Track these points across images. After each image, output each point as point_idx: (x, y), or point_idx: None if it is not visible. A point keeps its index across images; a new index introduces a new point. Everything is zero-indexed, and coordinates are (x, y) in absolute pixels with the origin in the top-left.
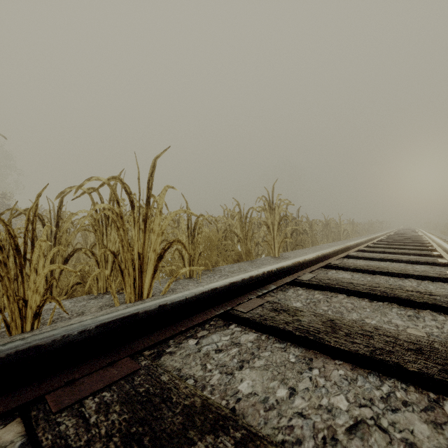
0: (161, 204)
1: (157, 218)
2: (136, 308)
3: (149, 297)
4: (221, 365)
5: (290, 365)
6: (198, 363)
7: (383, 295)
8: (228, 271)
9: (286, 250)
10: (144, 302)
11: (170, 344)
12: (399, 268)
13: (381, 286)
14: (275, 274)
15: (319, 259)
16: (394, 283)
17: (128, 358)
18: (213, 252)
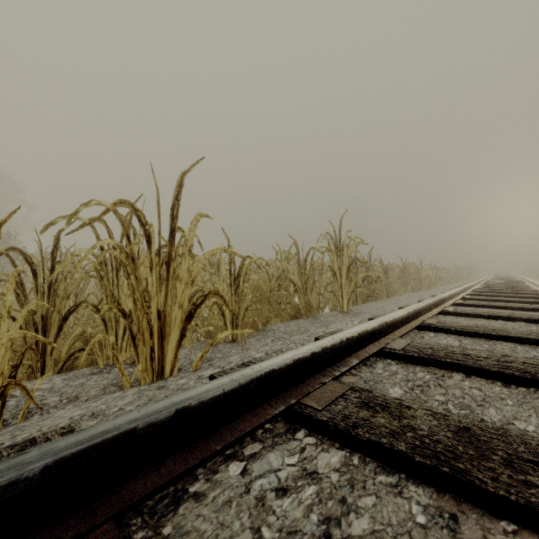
0: (191, 240)
1: (184, 259)
2: (134, 417)
3: (173, 373)
4: (288, 531)
5: (418, 533)
6: (244, 526)
7: (525, 376)
8: (284, 332)
9: (355, 302)
10: (164, 384)
11: (196, 472)
12: (524, 330)
13: (515, 361)
14: (356, 342)
15: (410, 317)
16: (526, 354)
17: (111, 522)
18: (263, 306)
